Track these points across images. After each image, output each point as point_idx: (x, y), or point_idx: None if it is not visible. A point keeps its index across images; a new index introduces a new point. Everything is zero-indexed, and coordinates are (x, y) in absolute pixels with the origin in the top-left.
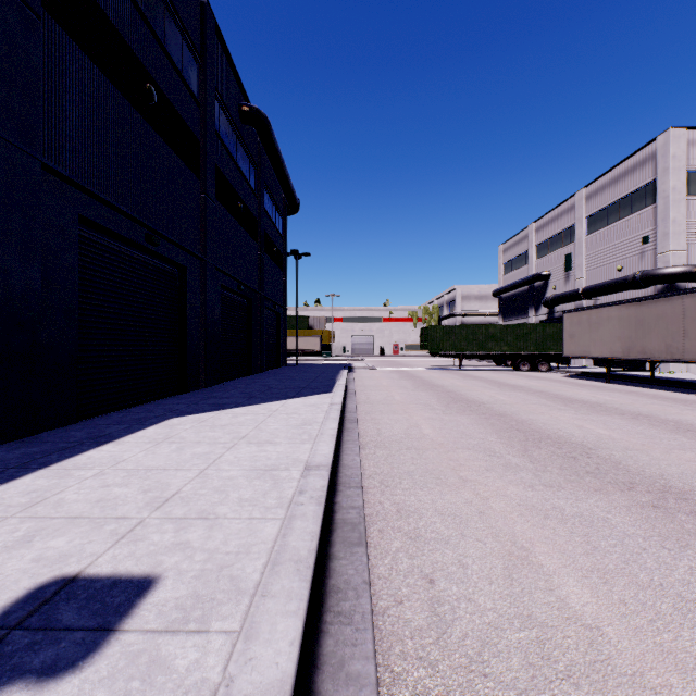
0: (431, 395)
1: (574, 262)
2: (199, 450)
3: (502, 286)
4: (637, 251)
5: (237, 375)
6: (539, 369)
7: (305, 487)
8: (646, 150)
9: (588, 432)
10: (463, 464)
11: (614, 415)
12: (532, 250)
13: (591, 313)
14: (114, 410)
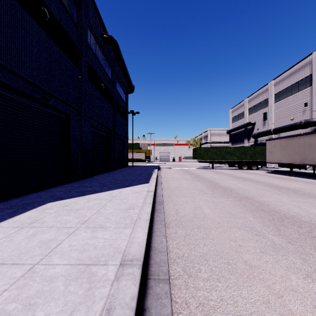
0: (202, 184)
1: (268, 116)
2: (46, 237)
3: (231, 128)
4: (301, 110)
5: (101, 172)
6: (252, 168)
7: (114, 300)
8: (306, 60)
9: (308, 212)
10: (242, 245)
11: (313, 198)
12: (246, 111)
13: (281, 140)
14: (20, 195)
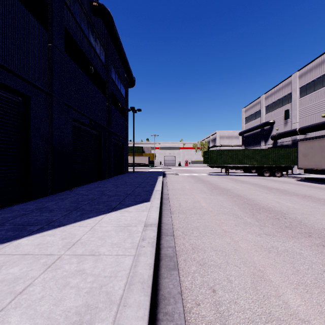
0: (228, 200)
1: (291, 114)
2: None
3: (245, 129)
4: None
5: (90, 181)
6: (276, 175)
7: None
8: None
9: None
10: None
11: None
12: (263, 109)
13: (322, 140)
14: None
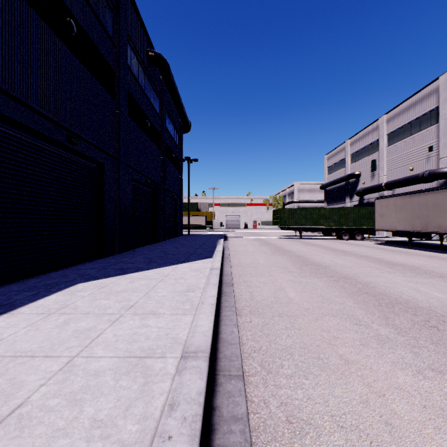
0: (286, 259)
1: (378, 165)
2: (83, 325)
3: (327, 182)
4: (424, 157)
5: (145, 243)
6: (356, 238)
7: (177, 395)
8: (431, 86)
9: (427, 295)
10: (337, 337)
11: (436, 278)
12: (348, 158)
13: (396, 199)
14: (38, 274)
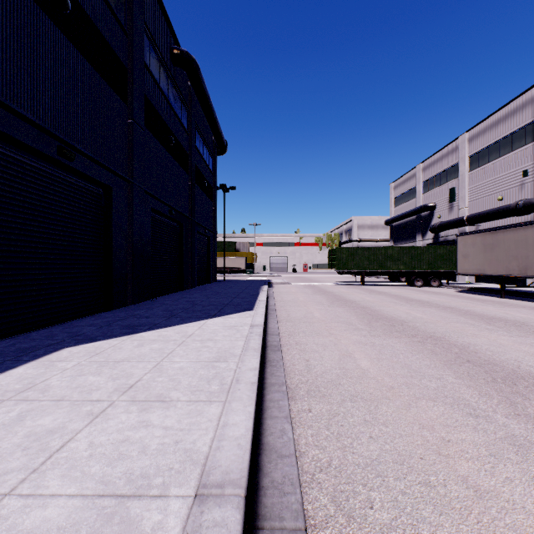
0: (348, 311)
1: (457, 195)
2: (44, 423)
3: (394, 216)
4: (517, 183)
5: (169, 291)
6: (431, 284)
7: None
8: (526, 95)
9: None
10: (448, 440)
11: None
12: (419, 186)
13: (485, 235)
14: (17, 333)
